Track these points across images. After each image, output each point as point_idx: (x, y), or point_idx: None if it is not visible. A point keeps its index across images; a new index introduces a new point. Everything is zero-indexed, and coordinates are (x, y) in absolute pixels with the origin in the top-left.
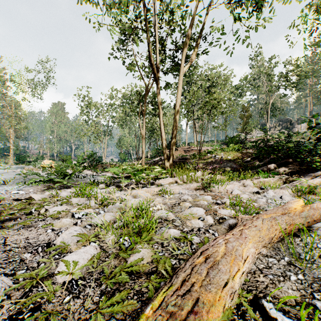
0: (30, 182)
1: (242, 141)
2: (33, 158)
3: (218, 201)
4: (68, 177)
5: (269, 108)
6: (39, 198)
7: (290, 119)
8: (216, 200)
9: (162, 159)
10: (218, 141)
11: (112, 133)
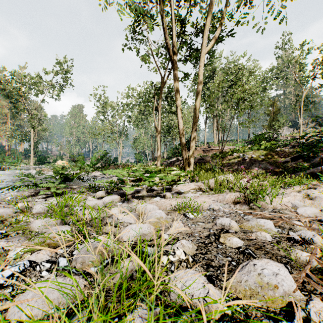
0: (18, 187)
1: (272, 138)
2: (53, 159)
3: (294, 234)
4: (59, 181)
5: (302, 101)
6: None
7: None
8: (287, 231)
9: (179, 159)
10: (241, 140)
11: (127, 134)
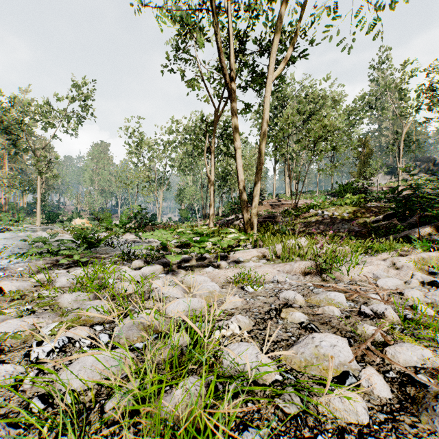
0: (30, 255)
1: (361, 189)
2: (67, 216)
3: (366, 308)
4: (84, 247)
5: (401, 140)
6: (15, 289)
7: (433, 157)
8: (359, 305)
9: (239, 217)
10: (321, 191)
11: (169, 182)
